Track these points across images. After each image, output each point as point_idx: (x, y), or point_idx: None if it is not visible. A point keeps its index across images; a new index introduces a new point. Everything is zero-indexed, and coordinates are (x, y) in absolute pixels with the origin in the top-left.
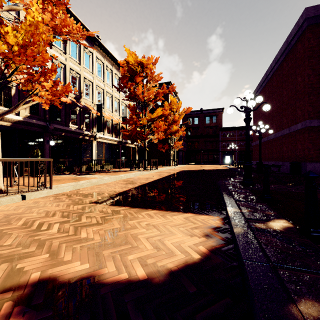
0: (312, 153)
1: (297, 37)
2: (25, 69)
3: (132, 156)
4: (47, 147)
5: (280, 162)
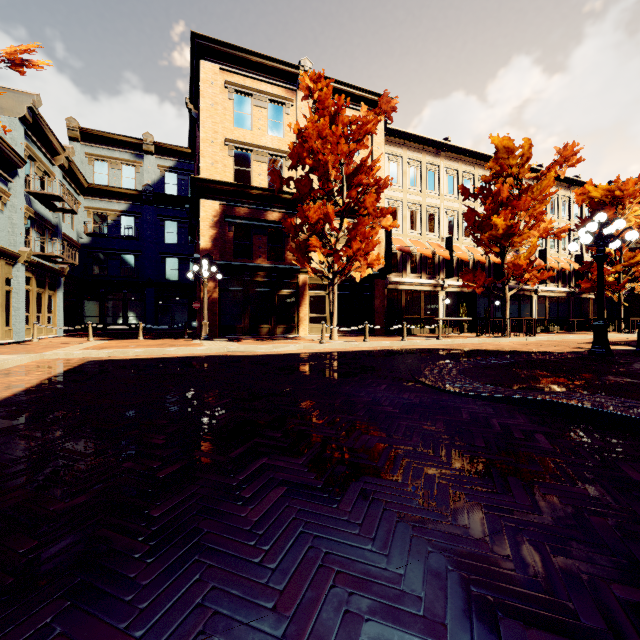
0: None
1: None
2: (530, 271)
3: (592, 314)
4: (491, 307)
5: None
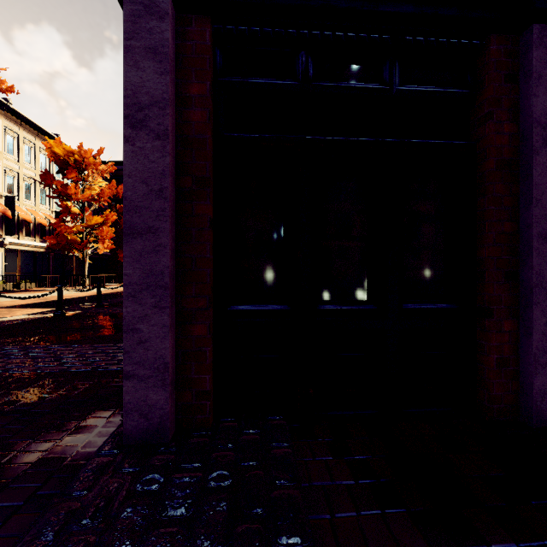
0: None
1: None
2: None
3: (76, 270)
4: None
5: None
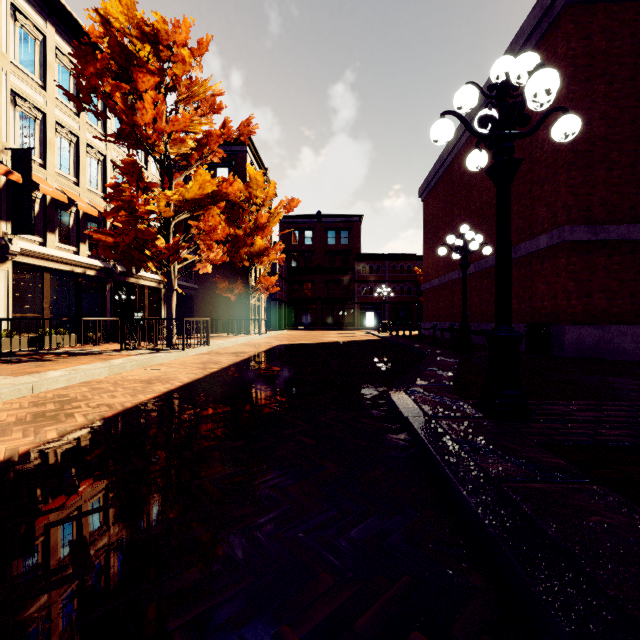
0: (574, 304)
1: (538, 38)
2: None
3: (148, 311)
4: None
5: (492, 325)
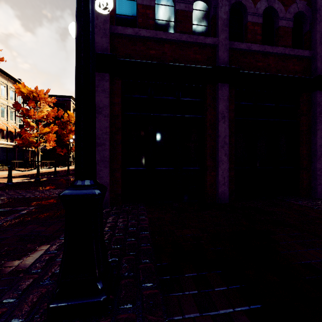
0: None
1: None
2: None
3: (31, 158)
4: None
5: None
